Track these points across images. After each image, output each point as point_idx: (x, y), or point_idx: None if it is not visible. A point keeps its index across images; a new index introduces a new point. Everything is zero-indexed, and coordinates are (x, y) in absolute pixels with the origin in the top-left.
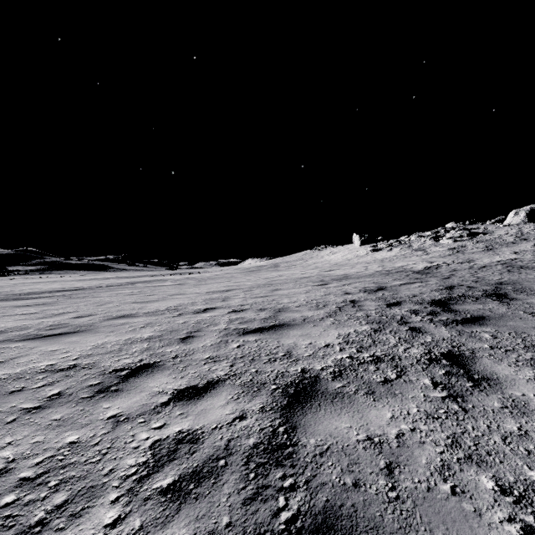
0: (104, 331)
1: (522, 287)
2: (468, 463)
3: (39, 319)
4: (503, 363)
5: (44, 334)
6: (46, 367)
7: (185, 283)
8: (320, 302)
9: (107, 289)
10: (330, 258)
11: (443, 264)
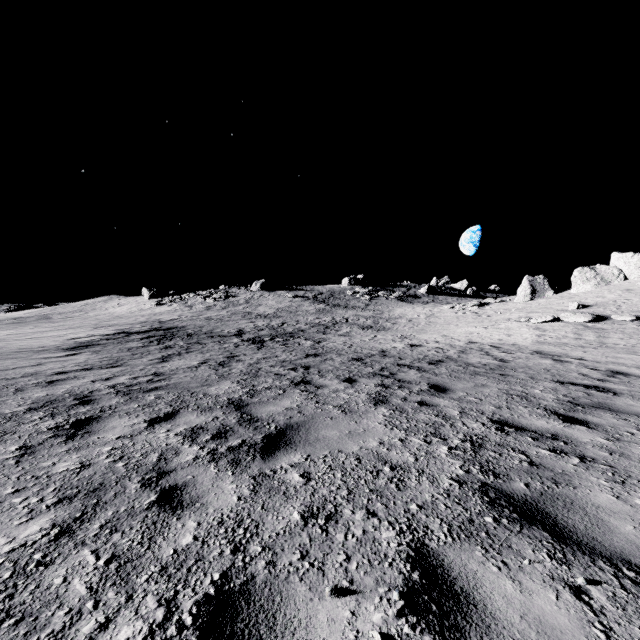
0: None
1: (186, 326)
2: (108, 343)
3: None
4: (134, 338)
5: None
6: None
7: None
8: (92, 333)
9: None
10: (115, 311)
11: (184, 317)
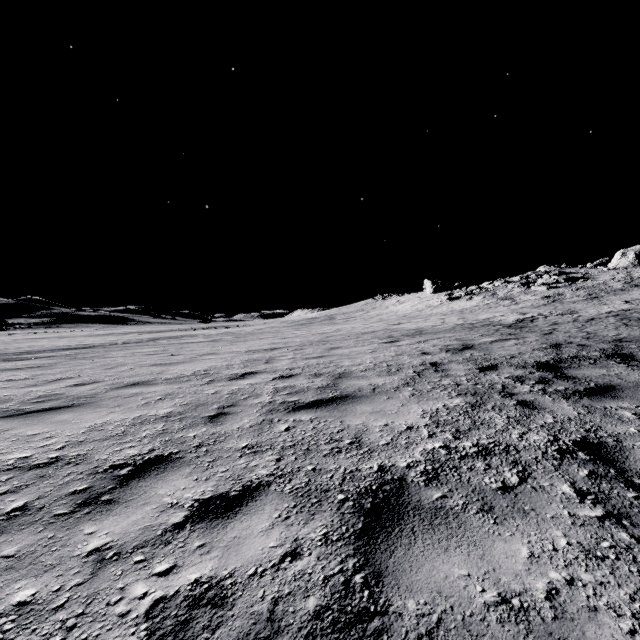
0: (108, 405)
1: None
2: None
3: (27, 388)
4: None
5: (28, 410)
6: (16, 461)
7: (220, 340)
8: (392, 364)
9: (122, 347)
10: (397, 309)
11: (539, 316)
